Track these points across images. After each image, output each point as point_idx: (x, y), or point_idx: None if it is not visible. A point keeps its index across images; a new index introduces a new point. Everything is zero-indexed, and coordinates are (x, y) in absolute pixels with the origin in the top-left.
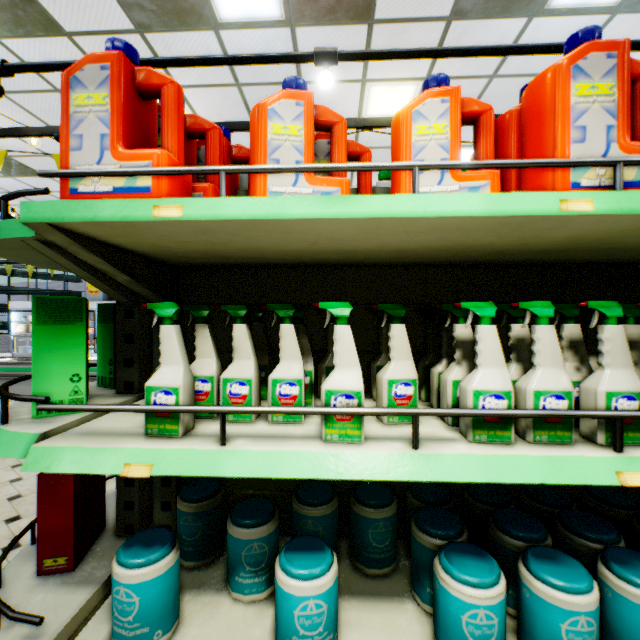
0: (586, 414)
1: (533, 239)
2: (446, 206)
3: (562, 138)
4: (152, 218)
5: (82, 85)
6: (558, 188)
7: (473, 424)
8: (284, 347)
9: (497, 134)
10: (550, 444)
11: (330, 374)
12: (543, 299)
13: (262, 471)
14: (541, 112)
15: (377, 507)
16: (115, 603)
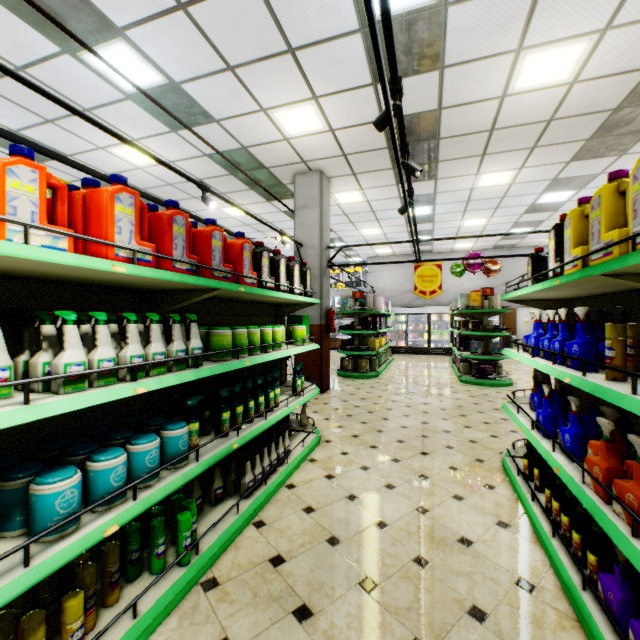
0: (123, 366)
1: (94, 276)
2: (53, 257)
3: (112, 229)
4: None
5: None
6: (110, 254)
7: (65, 383)
8: None
9: (70, 203)
10: (106, 386)
11: None
12: (93, 308)
13: None
14: (101, 210)
15: None
16: None
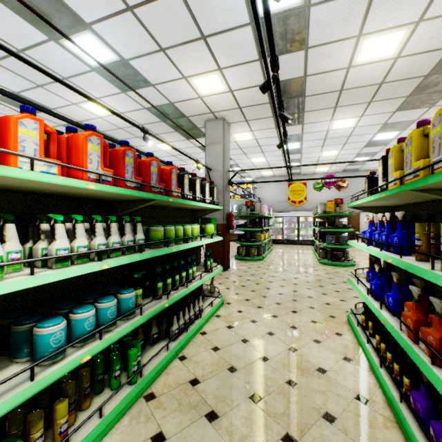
0: (93, 251)
1: (74, 191)
2: (49, 179)
3: (86, 160)
4: None
5: None
6: (84, 177)
7: (56, 262)
8: None
9: (58, 143)
10: (82, 264)
11: None
12: (72, 212)
13: None
14: (79, 148)
15: None
16: None
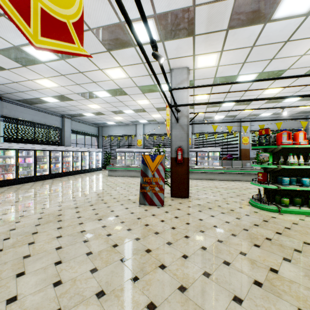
0: None
1: None
2: None
3: None
4: (294, 147)
5: (283, 134)
6: None
7: None
8: (300, 158)
9: None
10: None
11: (309, 160)
12: None
13: (305, 167)
14: None
15: (308, 177)
16: (285, 181)
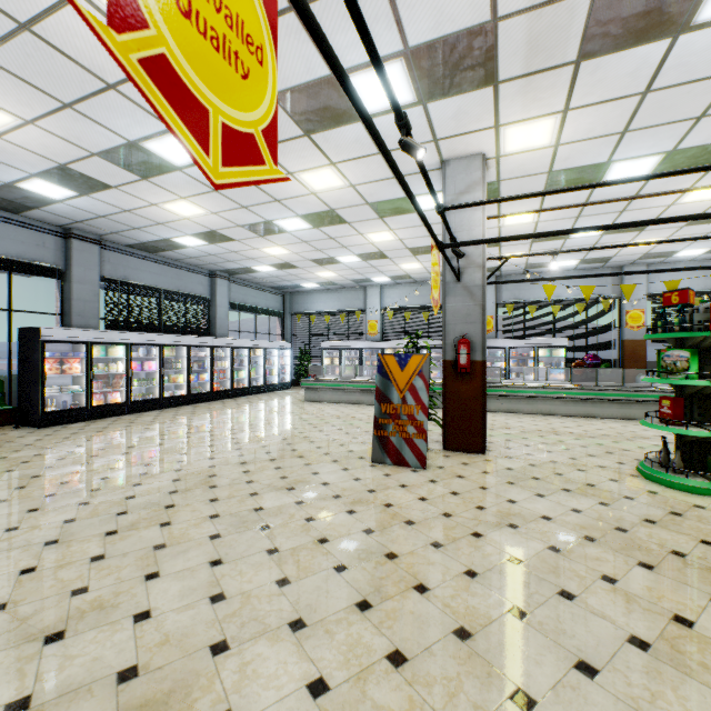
0: None
1: None
2: None
3: None
4: None
5: None
6: None
7: None
8: None
9: None
10: None
11: None
12: None
13: None
14: None
15: None
16: None
